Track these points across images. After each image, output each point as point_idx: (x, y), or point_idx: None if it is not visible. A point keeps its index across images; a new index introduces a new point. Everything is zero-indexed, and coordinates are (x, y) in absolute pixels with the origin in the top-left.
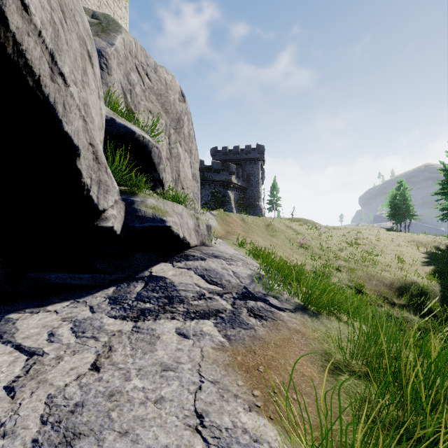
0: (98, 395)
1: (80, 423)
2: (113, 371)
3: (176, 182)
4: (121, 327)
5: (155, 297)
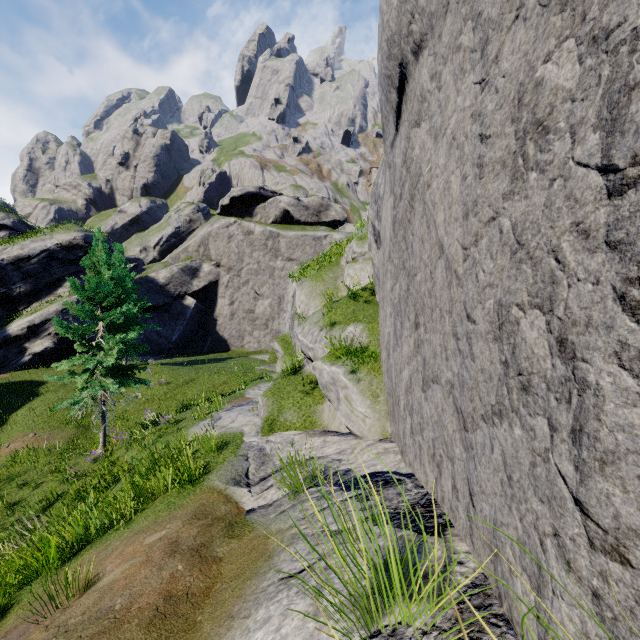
0: None
1: None
2: None
3: (400, 308)
4: None
5: None
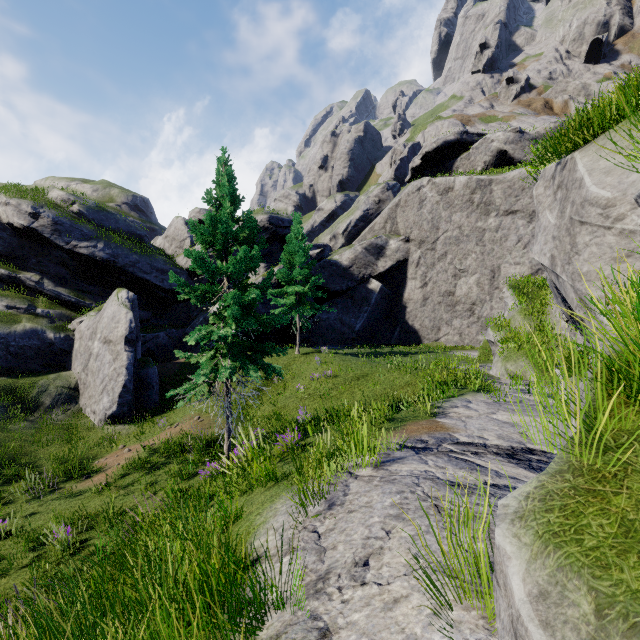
0: (508, 427)
1: (506, 424)
2: (511, 431)
3: None
4: (536, 446)
5: (536, 462)
